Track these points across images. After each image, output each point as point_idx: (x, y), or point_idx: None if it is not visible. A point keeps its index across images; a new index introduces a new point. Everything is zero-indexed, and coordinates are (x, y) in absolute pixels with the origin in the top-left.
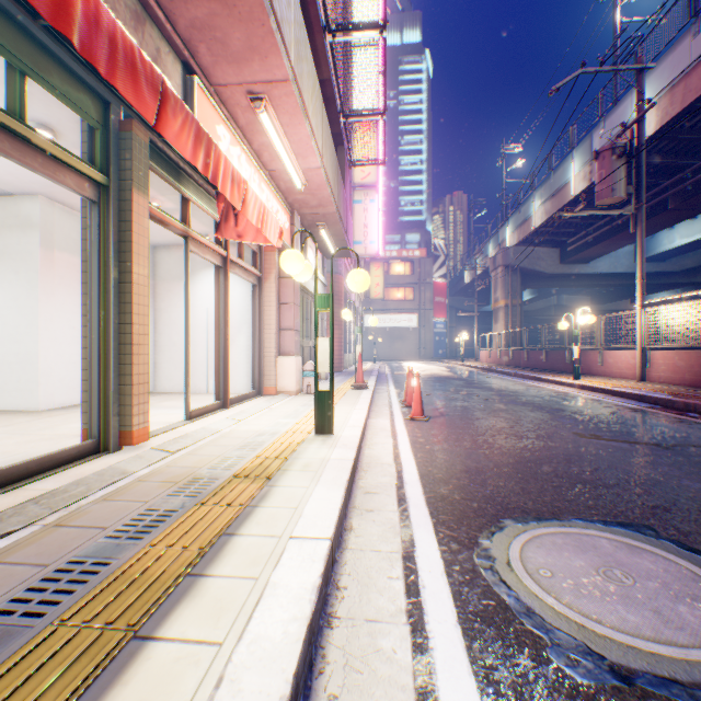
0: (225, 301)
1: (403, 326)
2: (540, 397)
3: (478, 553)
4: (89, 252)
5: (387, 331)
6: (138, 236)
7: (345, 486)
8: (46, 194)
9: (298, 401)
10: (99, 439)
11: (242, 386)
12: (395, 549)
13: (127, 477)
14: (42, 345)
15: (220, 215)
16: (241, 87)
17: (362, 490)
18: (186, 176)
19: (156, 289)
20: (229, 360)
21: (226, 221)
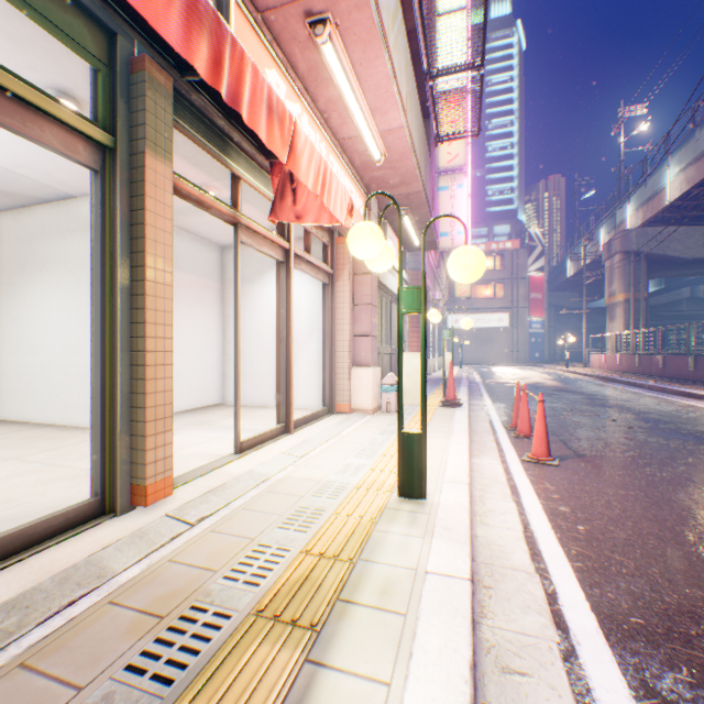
0: (287, 304)
1: (492, 327)
2: None
3: None
4: (93, 241)
5: (473, 332)
6: (154, 215)
7: (470, 698)
8: None
9: (375, 424)
10: (100, 497)
11: (312, 400)
12: None
13: (100, 585)
14: None
15: (275, 192)
16: (295, 5)
17: (492, 657)
18: (234, 147)
19: (224, 293)
20: (292, 375)
21: (281, 199)
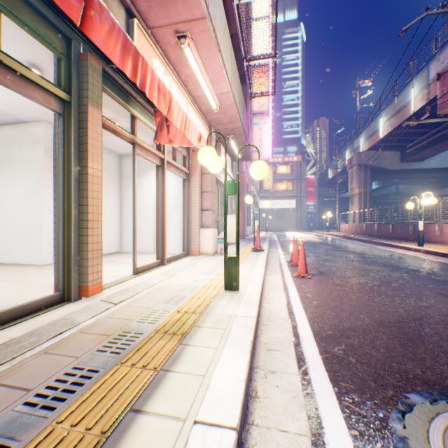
0: (162, 190)
1: (285, 208)
2: (395, 259)
3: (395, 446)
4: (57, 152)
5: (274, 211)
6: (92, 139)
7: (250, 349)
8: (47, 120)
9: (214, 260)
10: (63, 292)
11: (176, 248)
12: (303, 430)
13: (73, 327)
14: (45, 221)
15: (157, 127)
16: (170, 27)
17: (263, 346)
18: (133, 100)
19: (121, 184)
20: (165, 232)
21: (160, 131)
